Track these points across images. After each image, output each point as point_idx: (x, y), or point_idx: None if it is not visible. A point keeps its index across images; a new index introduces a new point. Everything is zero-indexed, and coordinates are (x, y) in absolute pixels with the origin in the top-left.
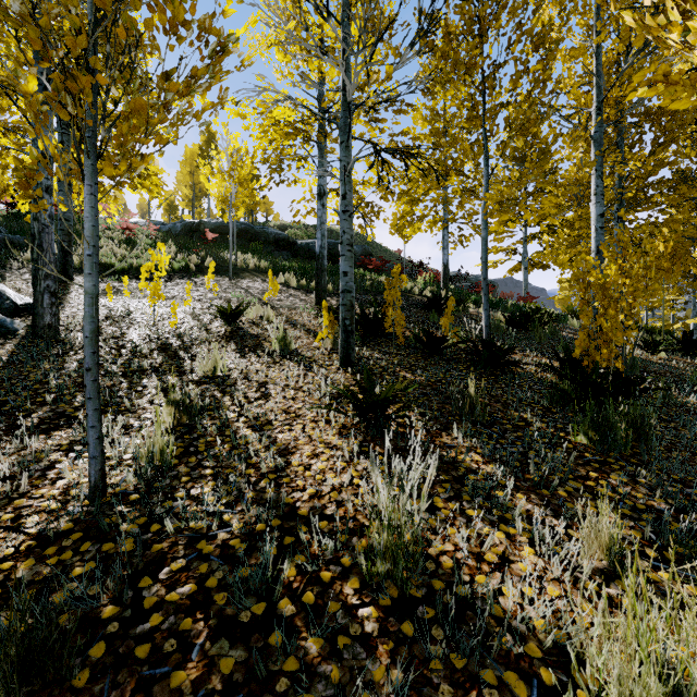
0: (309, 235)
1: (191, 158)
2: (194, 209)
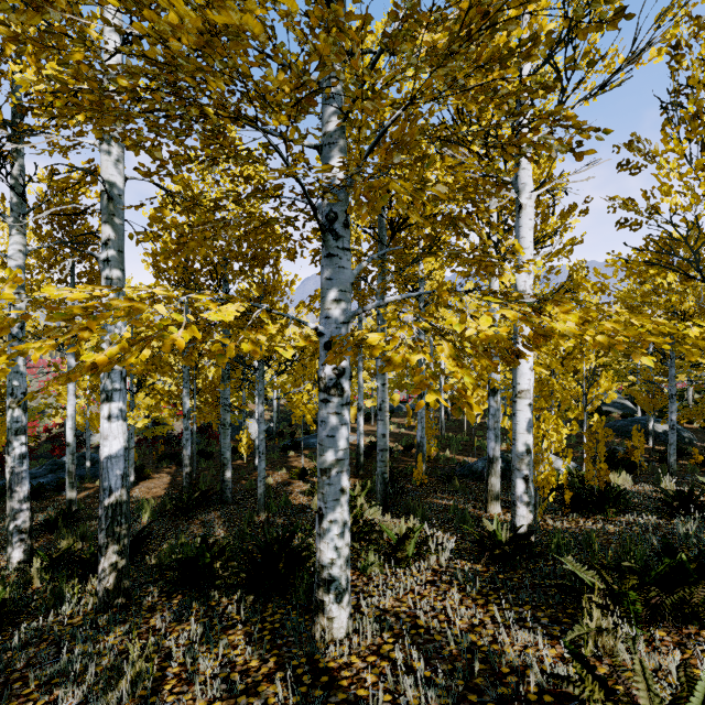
0: None
1: None
2: None
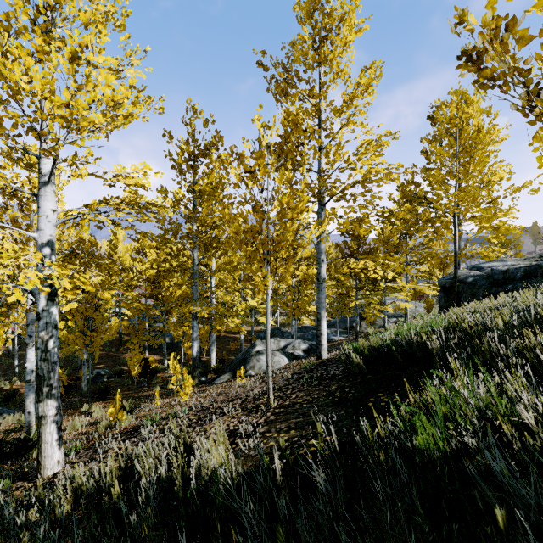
0: None
1: None
2: None
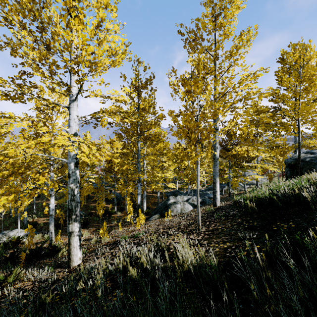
0: None
1: None
2: None
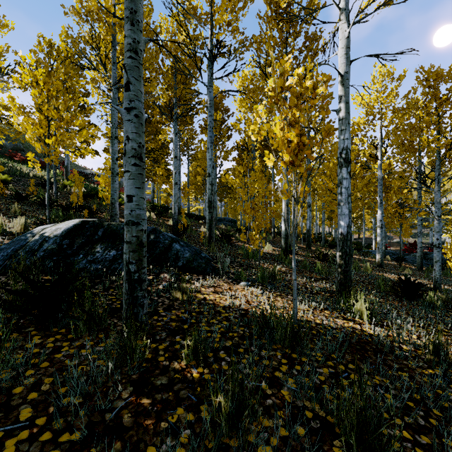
0: None
1: None
2: None
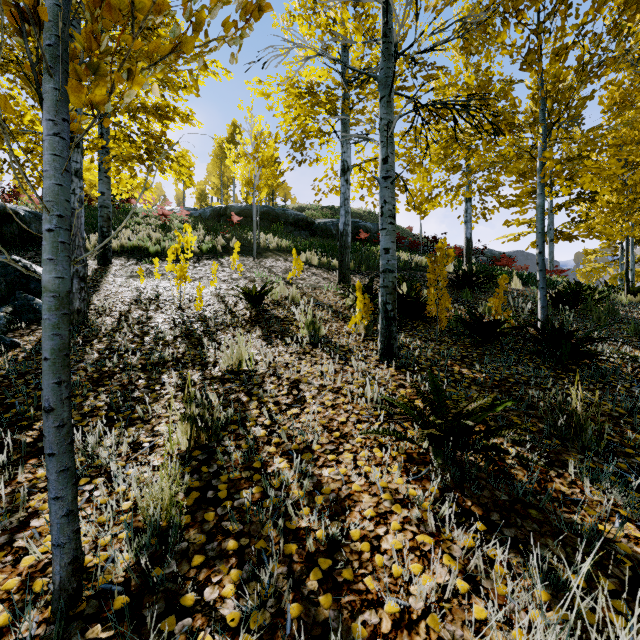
0: (325, 216)
1: (219, 150)
2: (221, 196)
